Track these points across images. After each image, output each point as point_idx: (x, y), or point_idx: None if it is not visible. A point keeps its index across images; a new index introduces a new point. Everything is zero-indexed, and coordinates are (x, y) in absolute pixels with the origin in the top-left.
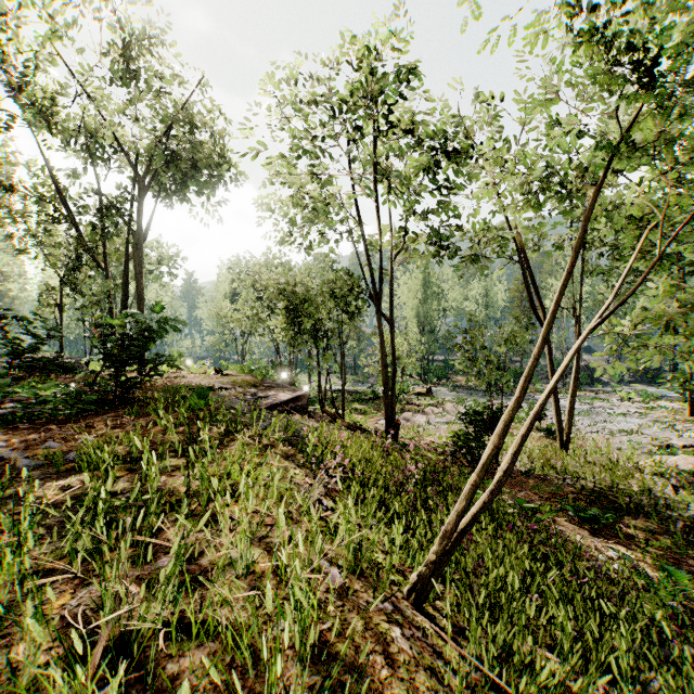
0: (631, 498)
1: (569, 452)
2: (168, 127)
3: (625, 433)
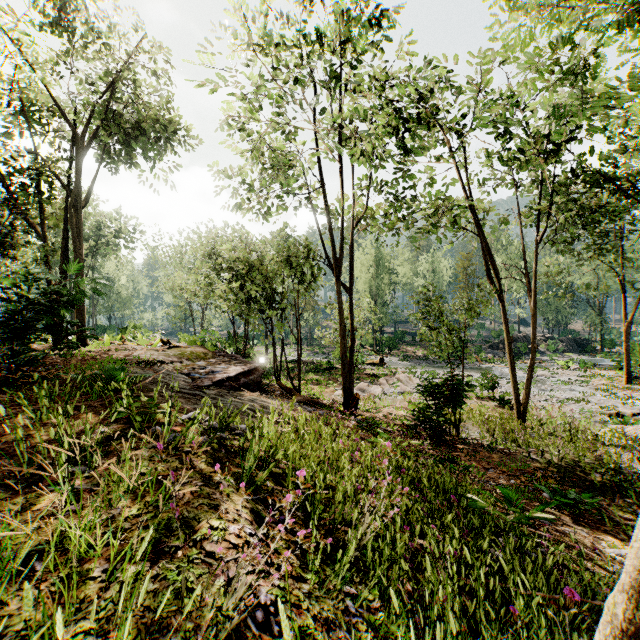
0: (603, 475)
1: (526, 423)
2: (112, 82)
3: (573, 401)
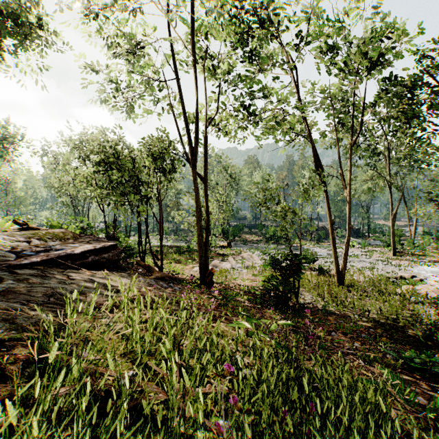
0: (425, 331)
1: (344, 287)
2: None
3: (367, 269)
